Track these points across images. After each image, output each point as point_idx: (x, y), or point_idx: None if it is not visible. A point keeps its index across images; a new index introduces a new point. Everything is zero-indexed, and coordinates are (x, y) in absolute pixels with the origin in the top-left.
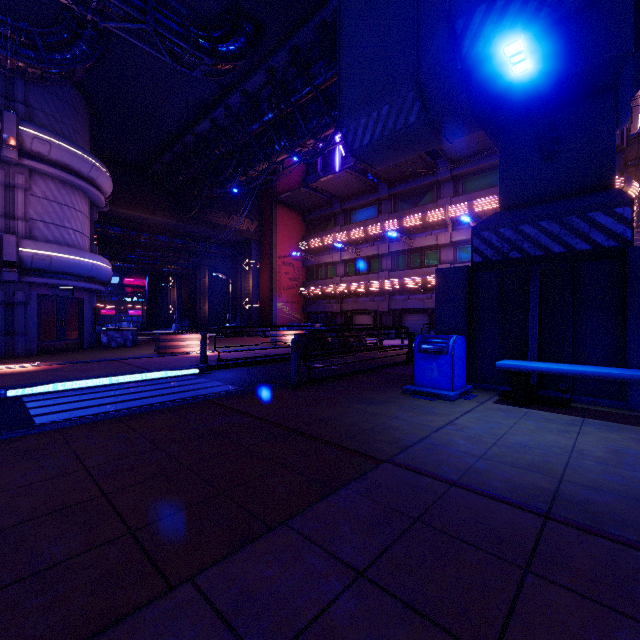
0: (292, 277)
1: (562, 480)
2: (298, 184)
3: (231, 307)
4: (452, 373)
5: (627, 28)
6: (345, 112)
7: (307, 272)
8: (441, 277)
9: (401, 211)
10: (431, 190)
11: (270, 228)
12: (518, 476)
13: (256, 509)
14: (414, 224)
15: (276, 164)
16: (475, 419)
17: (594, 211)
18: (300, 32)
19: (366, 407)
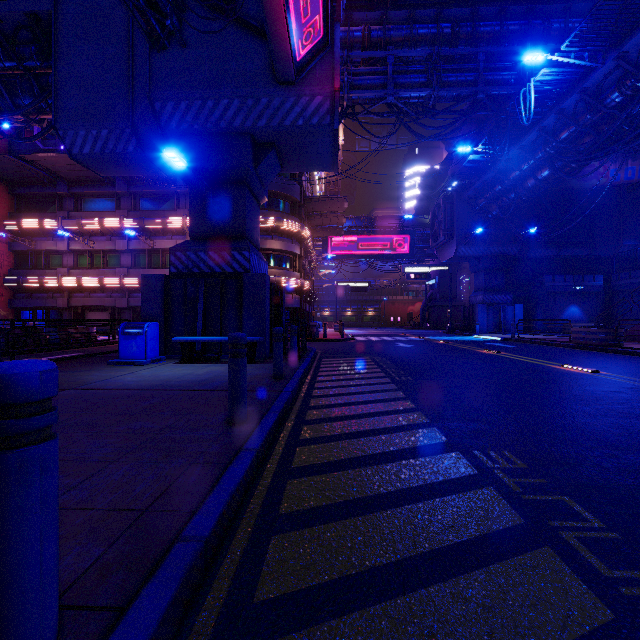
0: None
1: (169, 381)
2: (1, 146)
3: None
4: (146, 347)
5: (248, 156)
6: (62, 117)
7: (17, 258)
8: (146, 281)
9: (142, 211)
10: (172, 198)
11: None
12: (148, 383)
13: None
14: (155, 226)
15: None
16: (150, 370)
17: (234, 251)
18: (3, 6)
19: (69, 374)
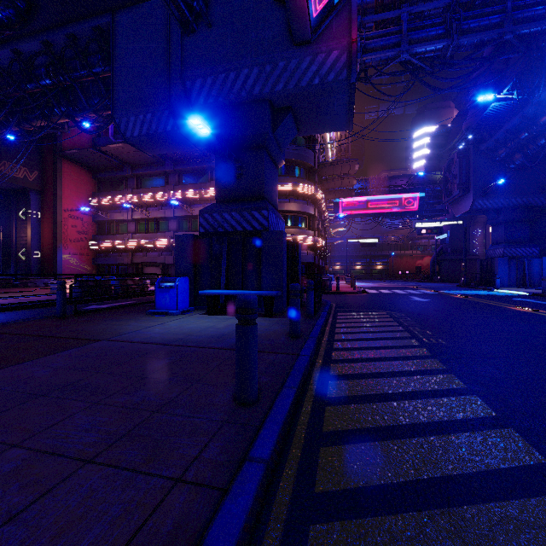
0: (81, 230)
1: (190, 335)
2: (88, 143)
3: (2, 257)
4: (177, 299)
5: (266, 120)
6: (118, 107)
7: (98, 227)
8: (179, 240)
9: (184, 185)
10: (207, 173)
11: (54, 180)
12: (171, 336)
13: (3, 362)
14: (194, 197)
15: (57, 125)
16: (178, 321)
17: (254, 210)
18: (77, 25)
19: (112, 322)
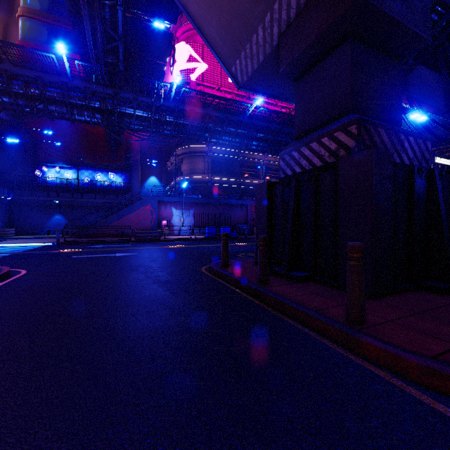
0: None
1: None
2: None
3: None
4: None
5: None
6: None
7: None
8: None
9: None
10: None
11: None
12: None
13: None
14: None
15: None
16: None
17: None
18: None
19: None
